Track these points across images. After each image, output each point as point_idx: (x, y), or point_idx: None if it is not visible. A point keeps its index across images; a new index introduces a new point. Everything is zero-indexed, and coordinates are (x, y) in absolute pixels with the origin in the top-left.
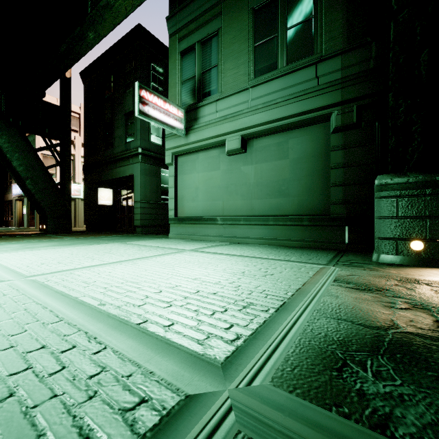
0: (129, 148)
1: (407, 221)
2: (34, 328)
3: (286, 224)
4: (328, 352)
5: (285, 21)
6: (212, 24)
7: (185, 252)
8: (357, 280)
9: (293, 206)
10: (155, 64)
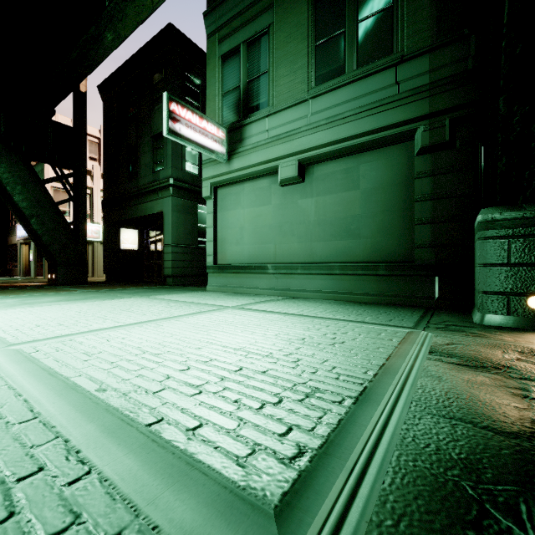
0: (158, 179)
1: (522, 269)
2: None
3: (356, 274)
4: (450, 484)
5: (354, 12)
6: (261, 19)
7: (226, 310)
8: (461, 352)
9: (365, 250)
10: (190, 73)
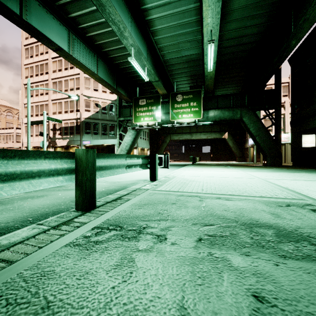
0: None
1: None
2: (266, 186)
3: None
4: None
5: None
6: None
7: None
8: None
9: None
10: None
